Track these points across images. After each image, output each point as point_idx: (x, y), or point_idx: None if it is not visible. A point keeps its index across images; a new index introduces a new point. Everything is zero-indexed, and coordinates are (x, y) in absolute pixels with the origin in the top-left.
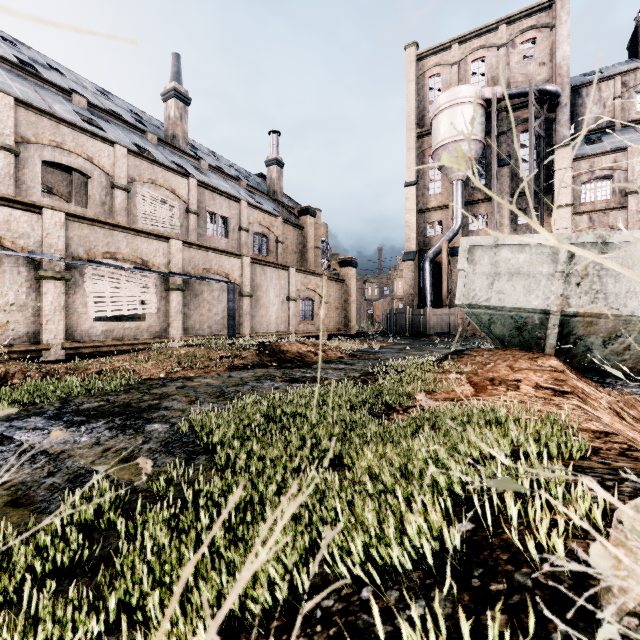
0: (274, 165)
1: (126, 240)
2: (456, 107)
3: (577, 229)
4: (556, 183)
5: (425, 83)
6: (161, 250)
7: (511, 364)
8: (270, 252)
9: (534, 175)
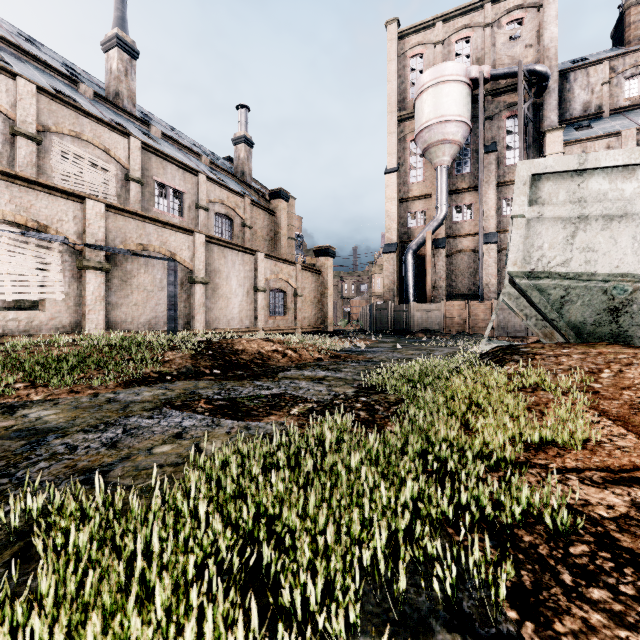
0: (242, 143)
1: (9, 192)
2: (442, 85)
3: None
4: None
5: (407, 63)
6: (71, 213)
7: None
8: (235, 237)
9: None
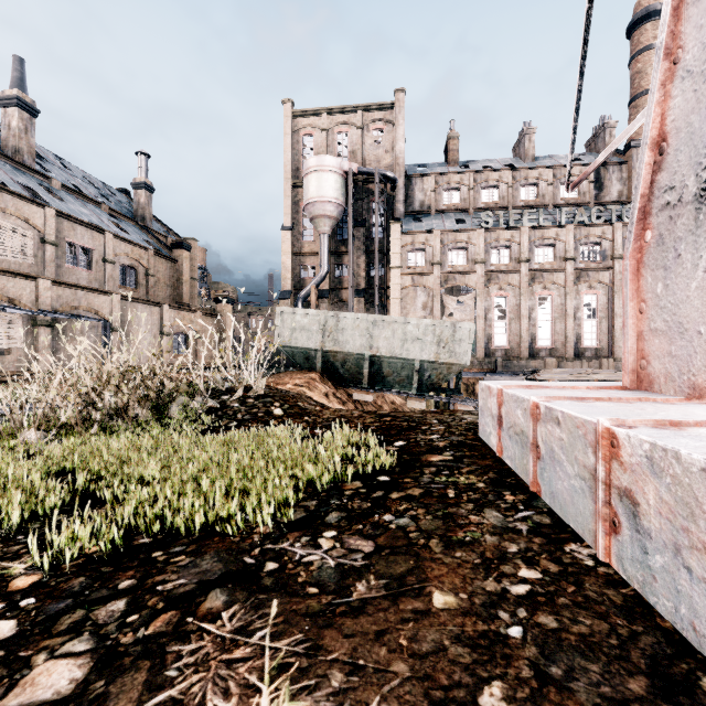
0: (143, 189)
1: None
2: (322, 172)
3: (405, 286)
4: (392, 249)
5: (300, 139)
6: (28, 289)
7: (293, 376)
8: (139, 285)
9: (382, 238)
